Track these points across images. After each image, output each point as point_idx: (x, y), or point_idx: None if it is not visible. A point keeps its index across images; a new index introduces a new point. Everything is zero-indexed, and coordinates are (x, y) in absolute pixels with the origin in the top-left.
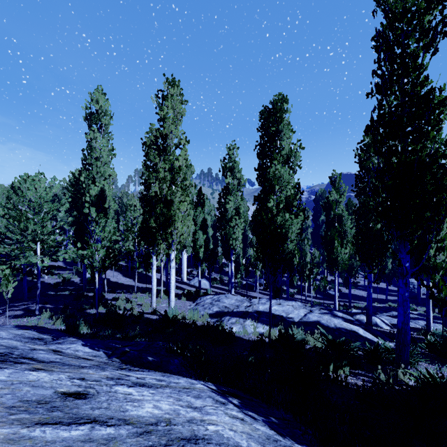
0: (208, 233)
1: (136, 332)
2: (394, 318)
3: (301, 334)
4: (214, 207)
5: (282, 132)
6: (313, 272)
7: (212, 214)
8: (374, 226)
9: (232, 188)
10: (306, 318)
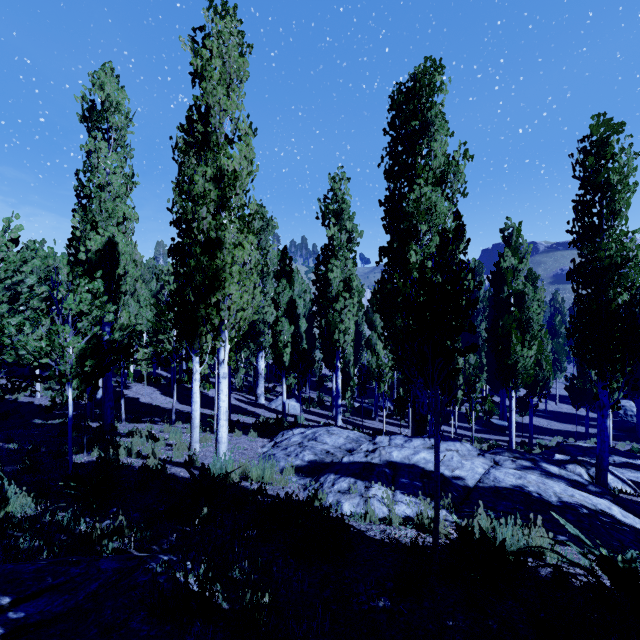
0: (300, 327)
1: (116, 523)
2: (619, 469)
3: (510, 532)
4: (309, 288)
5: (432, 126)
6: (475, 388)
7: (307, 298)
8: (614, 298)
9: (338, 245)
10: (492, 479)
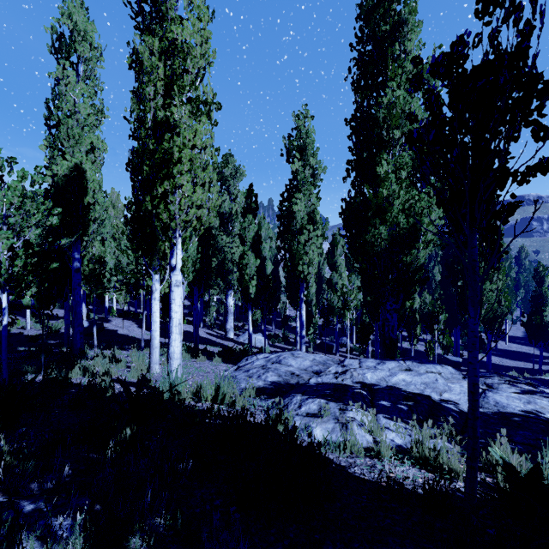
0: (266, 268)
1: None
2: None
3: None
4: (274, 237)
5: (406, 26)
6: (439, 320)
7: (272, 245)
8: None
9: (302, 179)
10: (492, 403)
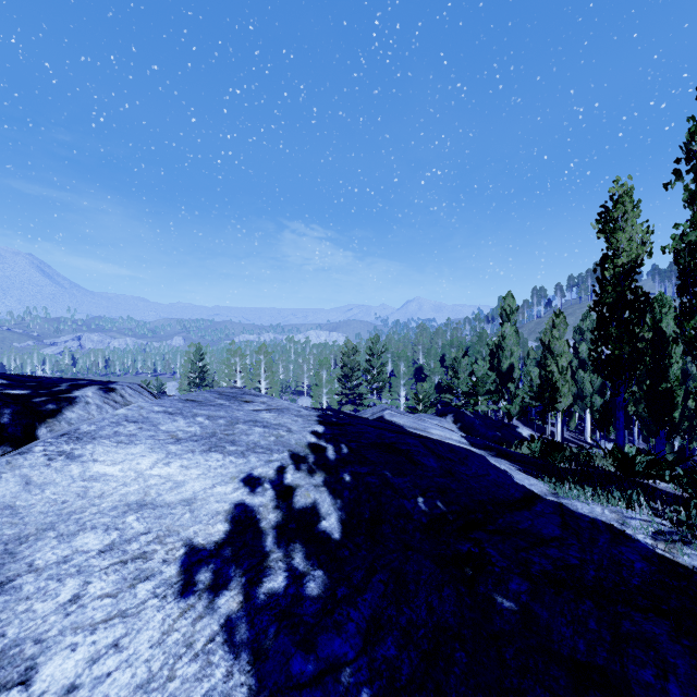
0: None
1: None
2: None
3: None
4: None
5: None
6: None
7: None
8: None
9: None
10: None
